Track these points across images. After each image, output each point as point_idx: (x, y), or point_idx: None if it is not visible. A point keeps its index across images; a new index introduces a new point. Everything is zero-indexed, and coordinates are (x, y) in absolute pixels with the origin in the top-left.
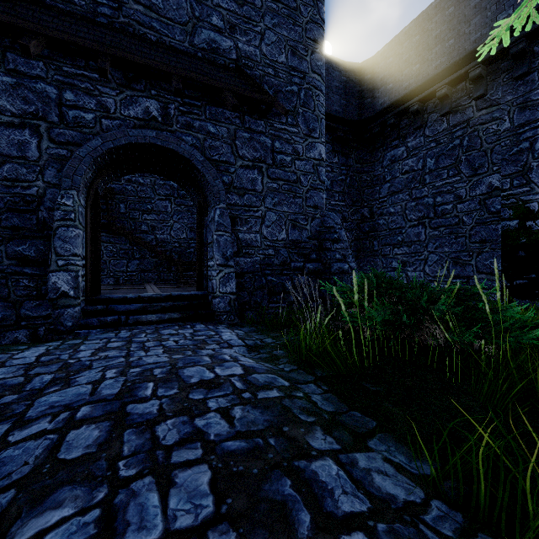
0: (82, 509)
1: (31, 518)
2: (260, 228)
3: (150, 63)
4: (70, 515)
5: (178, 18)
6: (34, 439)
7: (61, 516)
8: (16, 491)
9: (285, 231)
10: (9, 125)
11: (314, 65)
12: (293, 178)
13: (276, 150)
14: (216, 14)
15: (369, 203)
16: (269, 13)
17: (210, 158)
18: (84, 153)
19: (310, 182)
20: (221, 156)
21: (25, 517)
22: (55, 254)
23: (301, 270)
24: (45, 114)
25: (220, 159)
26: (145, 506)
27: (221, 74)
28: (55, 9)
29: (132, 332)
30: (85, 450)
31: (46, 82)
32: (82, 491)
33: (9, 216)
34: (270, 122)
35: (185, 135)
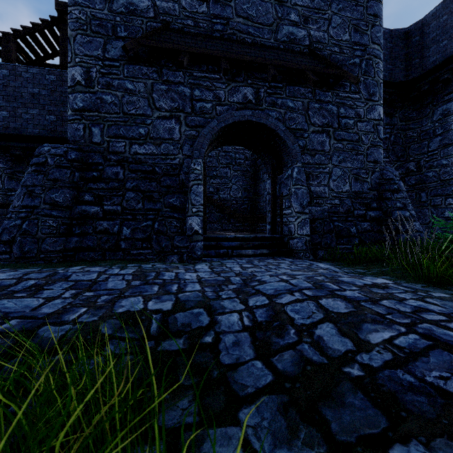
0: (400, 333)
1: (366, 334)
2: (328, 182)
3: (253, 59)
4: (395, 335)
5: (266, 21)
6: (298, 302)
7: (388, 335)
8: (331, 323)
9: (349, 183)
10: (164, 118)
11: (374, 37)
12: (355, 138)
13: (341, 115)
14: (294, 12)
15: (415, 157)
16: (335, 0)
17: (289, 128)
18: (206, 132)
19: (370, 140)
20: (297, 125)
21: (361, 333)
22: (190, 204)
23: (362, 217)
24: (183, 108)
25: (296, 127)
26: (451, 335)
27: (300, 59)
28: (189, 34)
29: (244, 260)
30: (348, 309)
31: (184, 86)
32: (383, 326)
33: (165, 178)
34: (336, 92)
35: (271, 111)
